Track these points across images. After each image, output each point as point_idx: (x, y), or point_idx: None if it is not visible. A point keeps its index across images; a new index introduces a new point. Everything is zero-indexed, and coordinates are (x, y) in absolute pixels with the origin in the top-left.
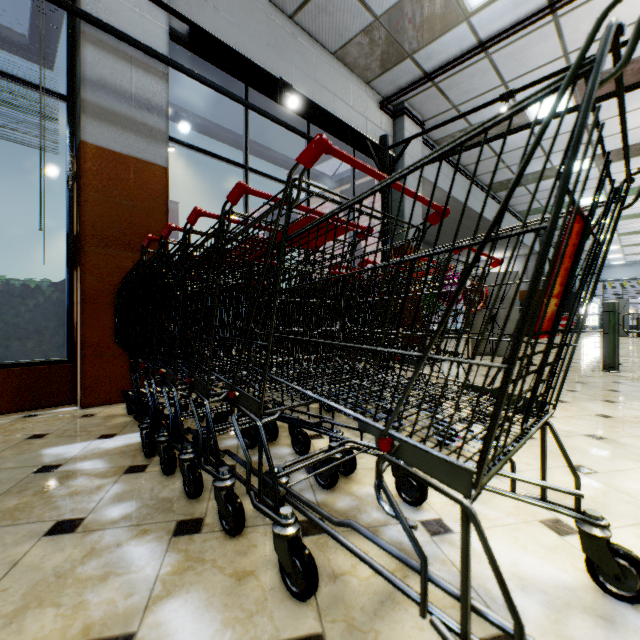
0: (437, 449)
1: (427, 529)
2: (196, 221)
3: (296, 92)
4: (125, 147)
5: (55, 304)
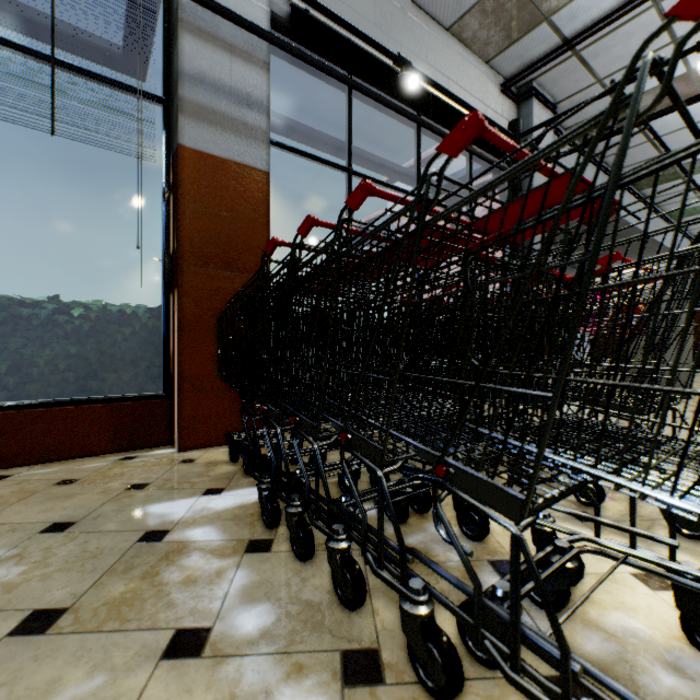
0: (682, 545)
1: None
2: (361, 203)
3: (415, 70)
4: (224, 150)
5: (151, 332)
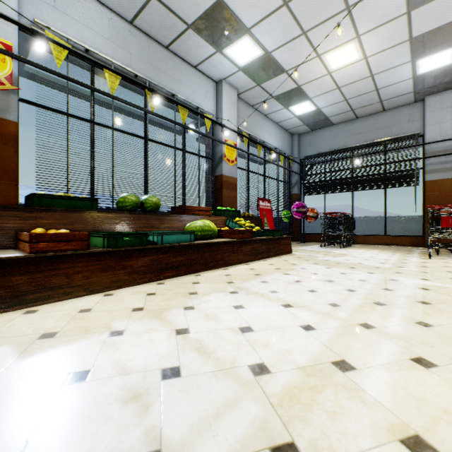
0: None
1: None
2: None
3: None
4: (437, 177)
5: (419, 221)
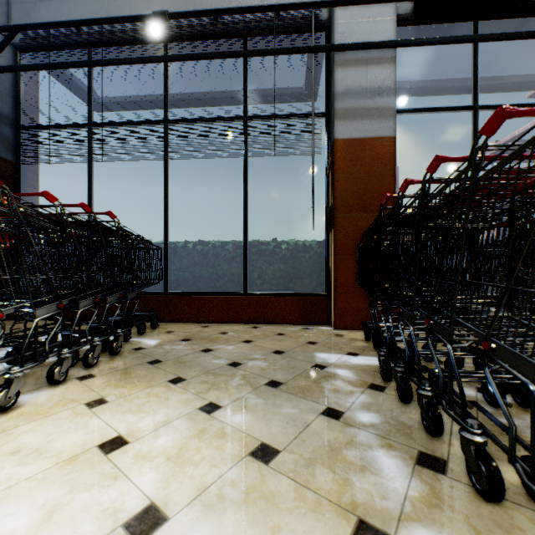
0: None
1: None
2: (436, 169)
3: None
4: (362, 132)
5: (318, 256)
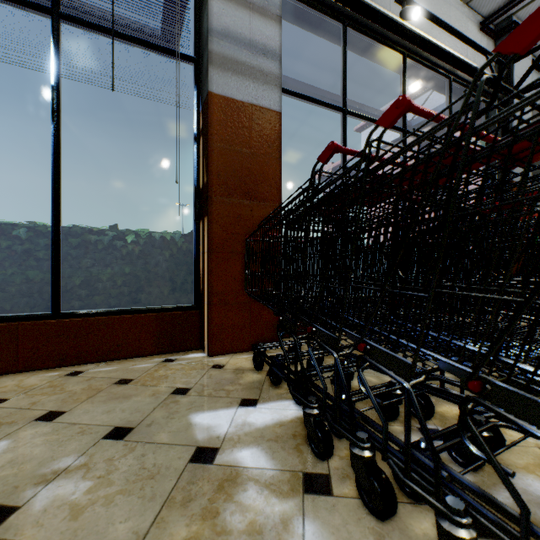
0: None
1: None
2: (539, 37)
3: (415, 5)
4: (244, 95)
5: (184, 254)
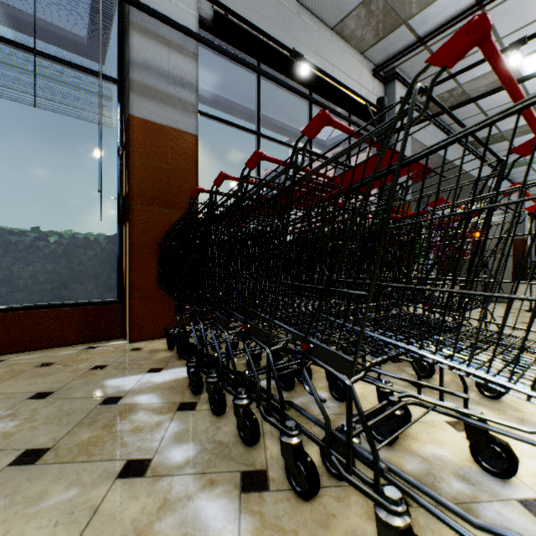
0: (484, 403)
1: (534, 514)
2: (256, 165)
3: (306, 61)
4: (163, 119)
5: (108, 254)
